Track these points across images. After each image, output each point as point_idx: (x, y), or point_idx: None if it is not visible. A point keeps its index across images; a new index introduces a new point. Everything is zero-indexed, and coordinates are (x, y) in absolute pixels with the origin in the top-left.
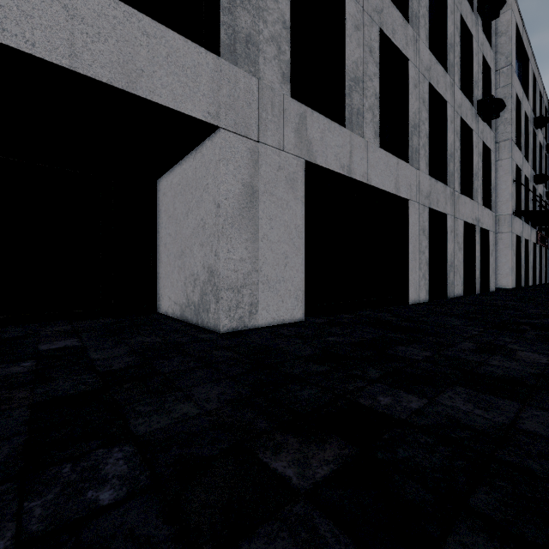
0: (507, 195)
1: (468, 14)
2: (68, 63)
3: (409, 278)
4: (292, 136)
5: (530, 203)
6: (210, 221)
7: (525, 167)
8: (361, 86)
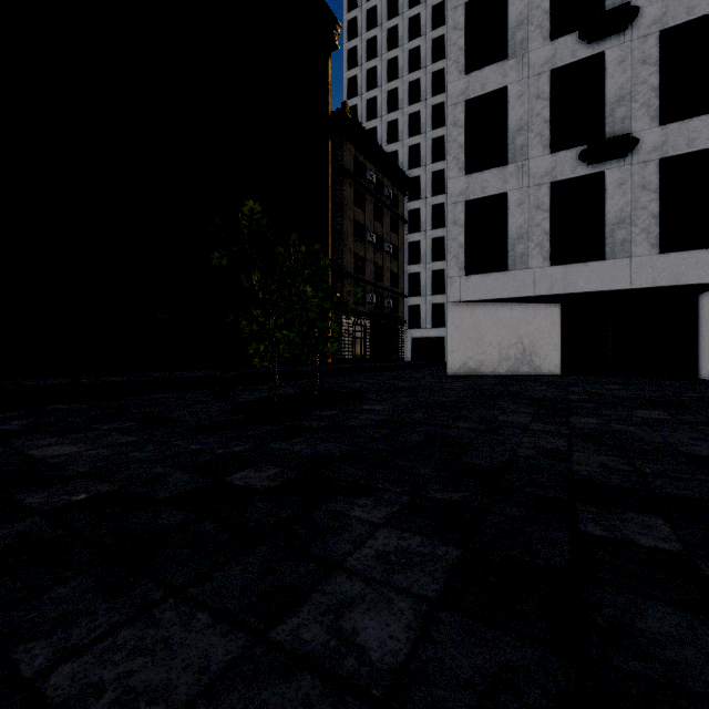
0: None
1: None
2: (652, 285)
3: None
4: None
5: None
6: None
7: None
8: None
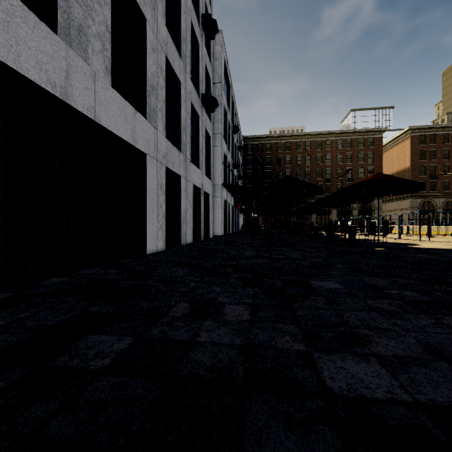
0: (219, 171)
1: (196, 25)
2: None
3: (147, 229)
4: None
5: (231, 180)
6: None
7: (228, 156)
8: (85, 1)
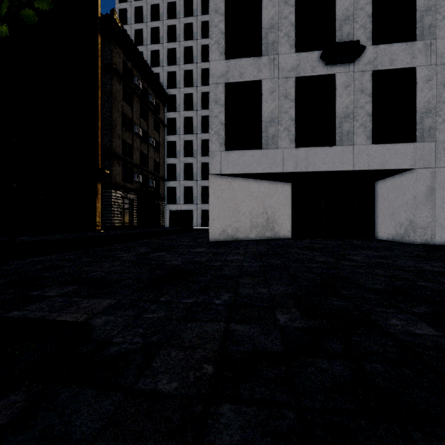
0: None
1: None
2: (367, 168)
3: None
4: None
5: None
6: (410, 202)
7: None
8: None
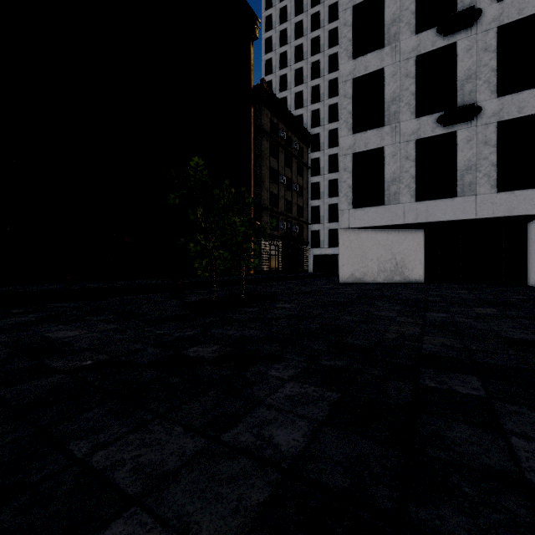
0: None
1: None
2: (492, 216)
3: None
4: None
5: None
6: None
7: None
8: None
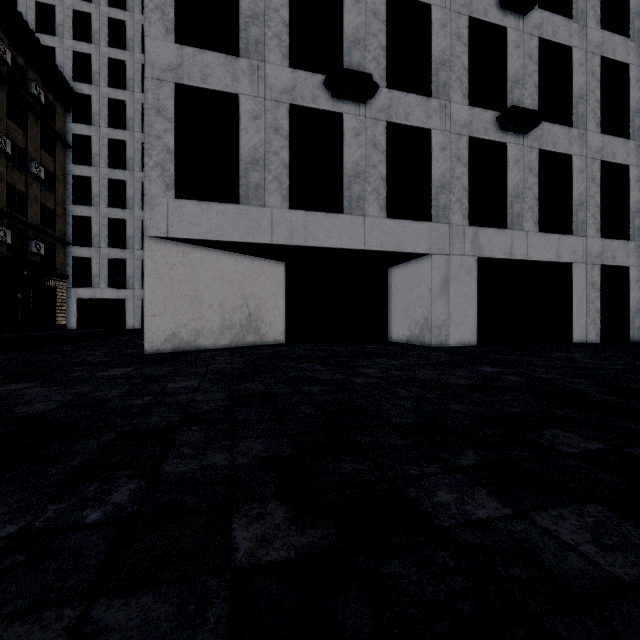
0: None
1: None
2: (381, 249)
3: (573, 323)
4: (469, 246)
5: None
6: (425, 296)
7: None
8: (521, 197)
